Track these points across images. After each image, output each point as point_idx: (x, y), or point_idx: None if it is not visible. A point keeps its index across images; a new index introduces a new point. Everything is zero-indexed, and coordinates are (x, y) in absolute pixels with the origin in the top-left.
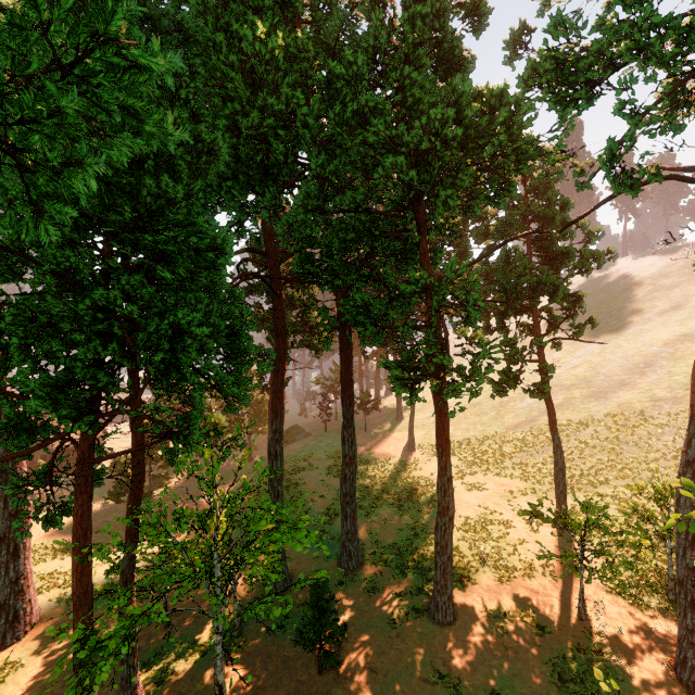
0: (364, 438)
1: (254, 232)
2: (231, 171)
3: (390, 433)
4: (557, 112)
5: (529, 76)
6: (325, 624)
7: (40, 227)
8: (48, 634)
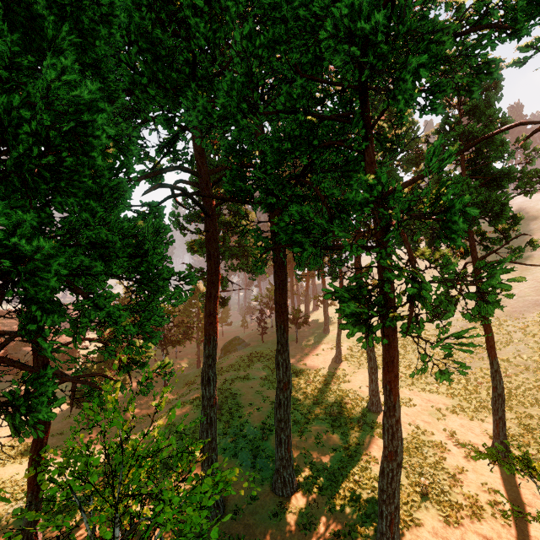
0: (296, 349)
1: (187, 154)
2: (150, 69)
3: (319, 345)
4: None
5: None
6: None
7: None
8: None
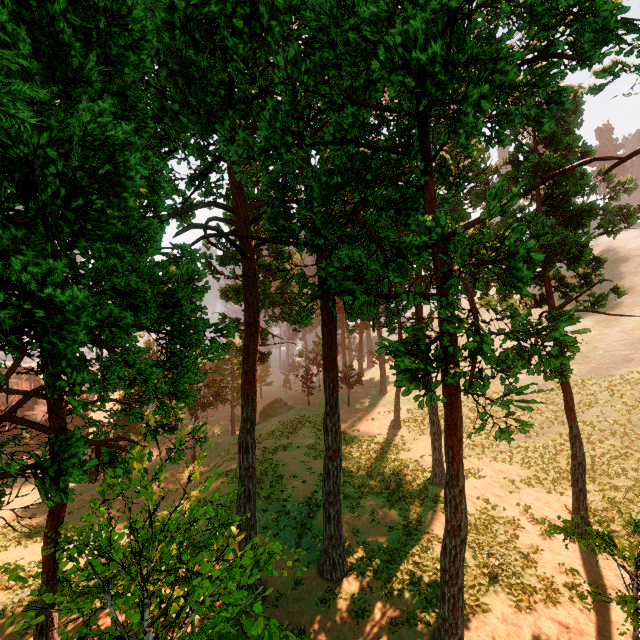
0: (347, 413)
1: (222, 187)
2: (181, 94)
3: (374, 408)
4: None
5: None
6: None
7: None
8: None
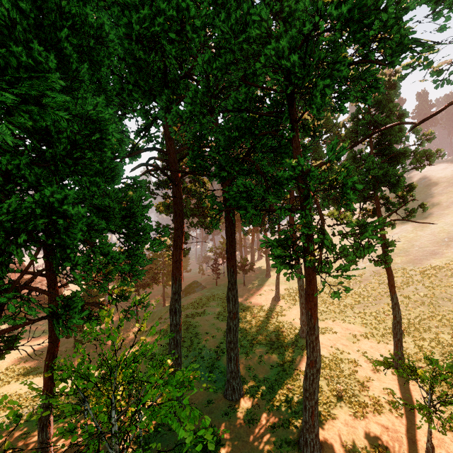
0: (243, 290)
1: (158, 137)
2: (133, 78)
3: (262, 287)
4: (429, 6)
5: None
6: None
7: None
8: None
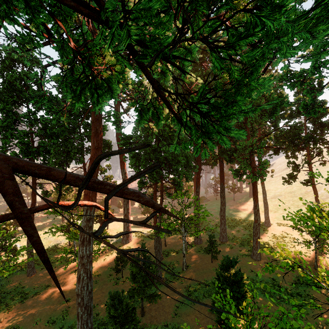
0: (233, 203)
1: None
2: None
3: (245, 202)
4: (290, 89)
5: (280, 78)
6: (213, 247)
7: (169, 148)
8: (135, 243)
